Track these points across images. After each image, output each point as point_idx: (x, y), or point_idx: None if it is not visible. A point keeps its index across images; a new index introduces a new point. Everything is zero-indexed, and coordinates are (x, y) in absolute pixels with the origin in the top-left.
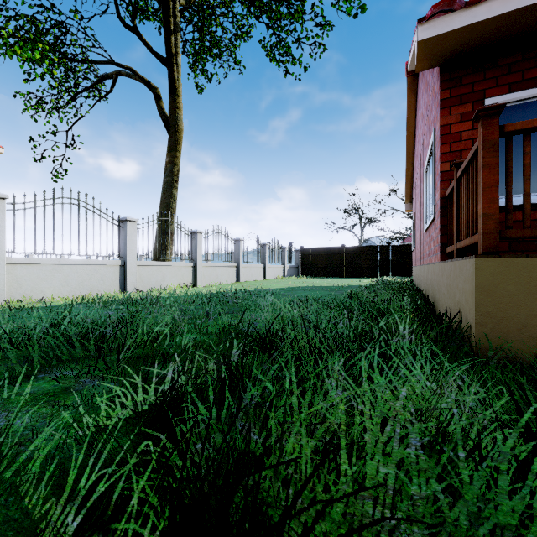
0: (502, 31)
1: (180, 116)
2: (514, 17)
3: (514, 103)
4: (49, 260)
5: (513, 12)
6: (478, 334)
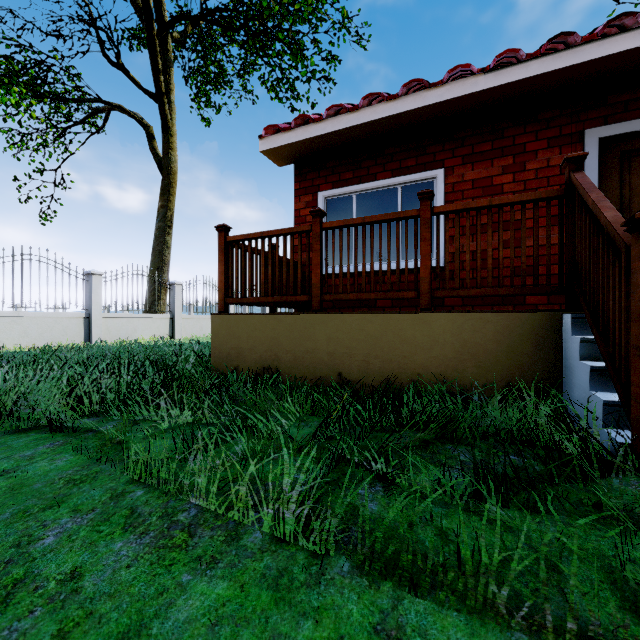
0: (315, 147)
1: (174, 157)
2: (314, 141)
3: (336, 197)
4: (8, 313)
5: (310, 139)
6: (213, 360)
